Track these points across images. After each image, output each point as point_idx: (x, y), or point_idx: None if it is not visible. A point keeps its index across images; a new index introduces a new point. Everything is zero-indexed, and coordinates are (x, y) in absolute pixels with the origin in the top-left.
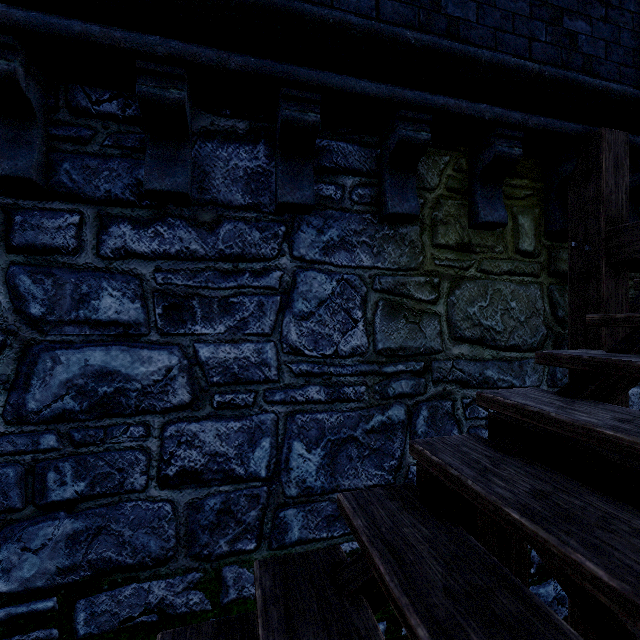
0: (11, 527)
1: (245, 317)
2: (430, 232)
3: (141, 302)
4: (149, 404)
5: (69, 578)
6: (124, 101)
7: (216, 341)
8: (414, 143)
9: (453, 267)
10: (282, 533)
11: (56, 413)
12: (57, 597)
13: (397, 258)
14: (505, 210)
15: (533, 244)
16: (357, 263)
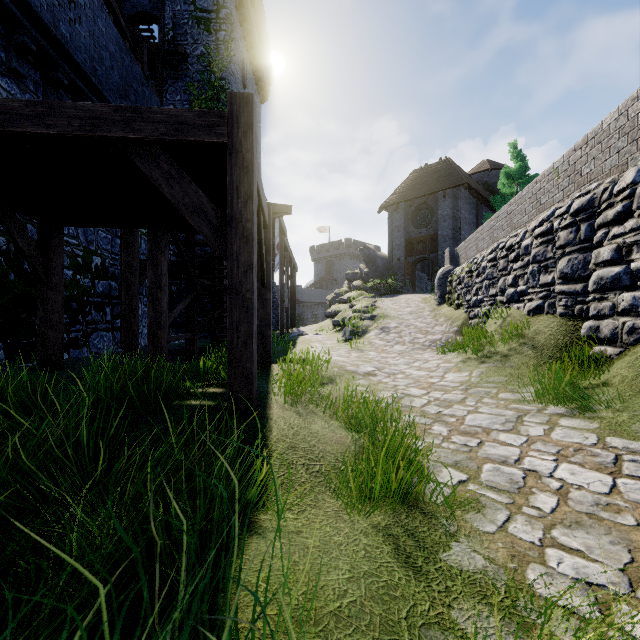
0: None
1: None
2: None
3: None
4: None
5: None
6: None
7: None
8: None
9: None
10: None
11: None
12: None
13: None
14: None
15: None
16: None
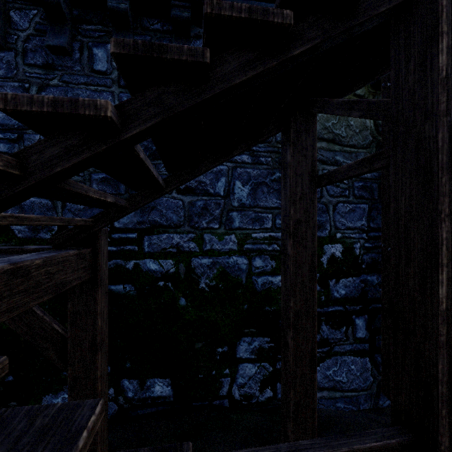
0: None
1: None
2: None
3: None
4: None
5: (141, 226)
6: (163, 24)
7: None
8: None
9: None
10: (230, 223)
11: None
12: (137, 233)
13: None
14: None
15: (364, 91)
16: None
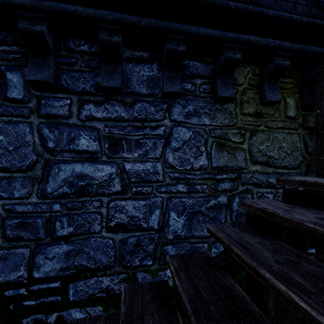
0: (40, 247)
1: (147, 149)
2: (240, 107)
3: (98, 141)
4: (102, 191)
5: (65, 273)
6: (90, 44)
7: (133, 161)
8: (233, 60)
9: (252, 125)
10: (165, 257)
11: (60, 194)
12: (60, 281)
13: (223, 120)
14: (280, 94)
15: (295, 113)
16: (202, 123)
